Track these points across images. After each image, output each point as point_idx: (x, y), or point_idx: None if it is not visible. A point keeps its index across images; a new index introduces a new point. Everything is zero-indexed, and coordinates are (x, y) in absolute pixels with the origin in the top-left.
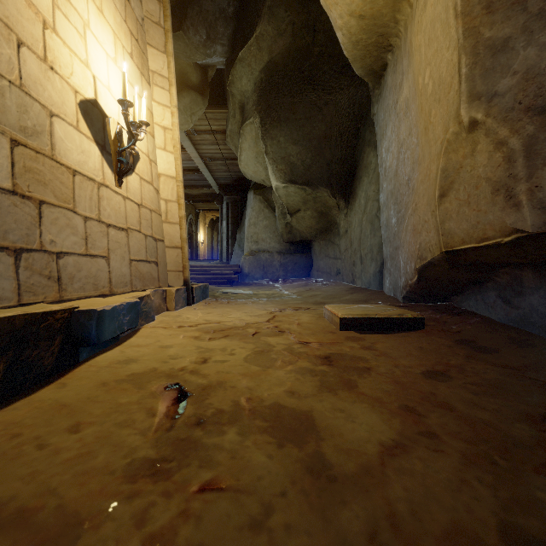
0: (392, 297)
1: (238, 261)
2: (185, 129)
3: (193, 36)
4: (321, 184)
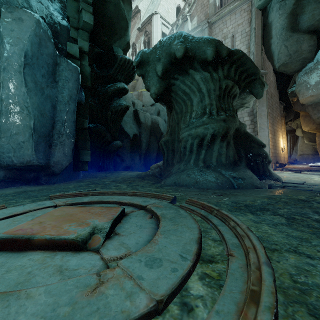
0: None
1: (294, 157)
2: None
3: (285, 120)
4: None
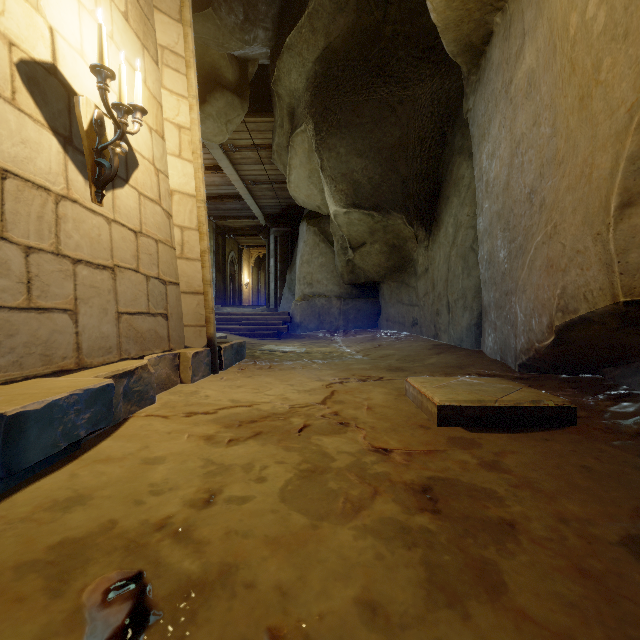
0: (498, 362)
1: (288, 307)
2: (219, 141)
3: (226, 15)
4: (393, 208)
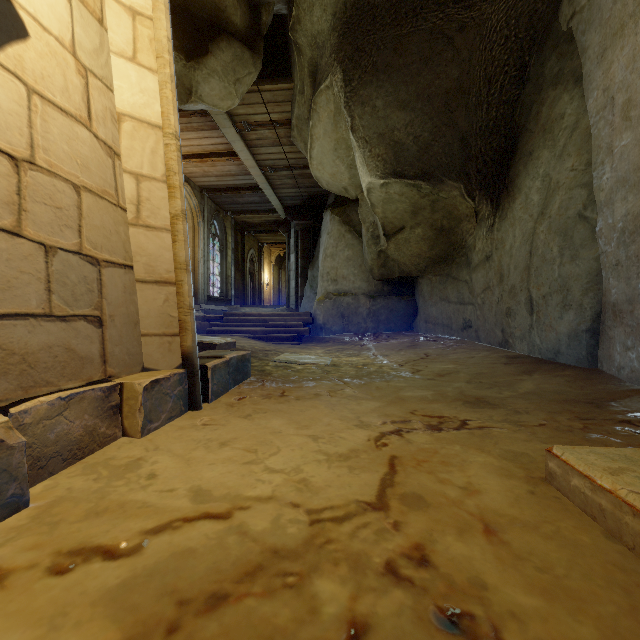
0: None
1: (310, 307)
2: (227, 107)
3: None
4: (448, 175)
